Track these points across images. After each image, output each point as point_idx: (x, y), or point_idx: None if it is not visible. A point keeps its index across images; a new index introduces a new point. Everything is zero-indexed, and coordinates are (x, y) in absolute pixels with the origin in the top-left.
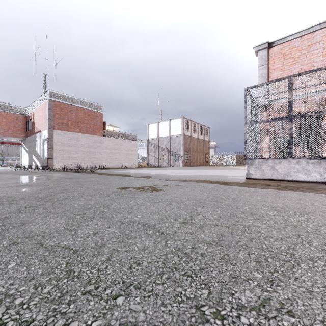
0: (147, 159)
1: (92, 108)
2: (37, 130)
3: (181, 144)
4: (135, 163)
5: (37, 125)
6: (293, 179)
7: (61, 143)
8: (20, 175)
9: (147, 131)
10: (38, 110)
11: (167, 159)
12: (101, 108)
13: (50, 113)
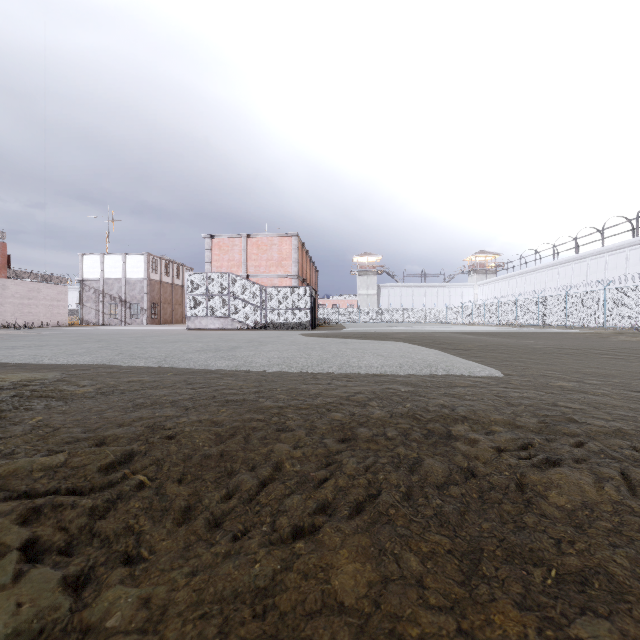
0: (81, 314)
1: None
2: None
3: (145, 292)
4: (64, 320)
5: None
6: (209, 328)
7: None
8: None
9: (81, 266)
10: None
11: (120, 313)
12: (4, 234)
13: None
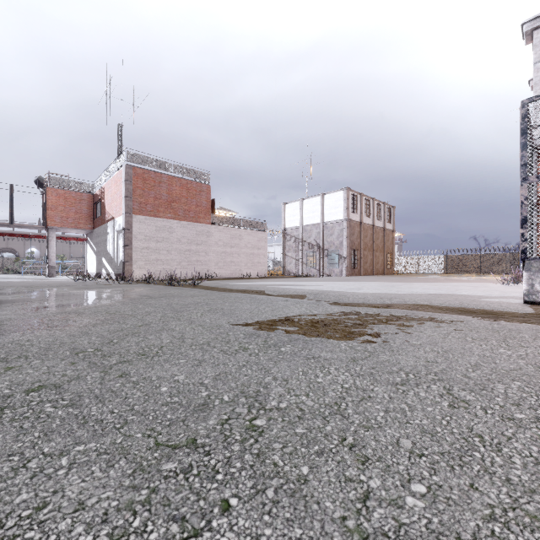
0: (284, 264)
1: (194, 178)
2: (109, 217)
3: (344, 236)
4: (263, 270)
5: (109, 208)
6: None
7: (144, 237)
8: (77, 290)
9: (284, 216)
10: (110, 184)
11: (318, 262)
12: (208, 177)
13: (127, 188)
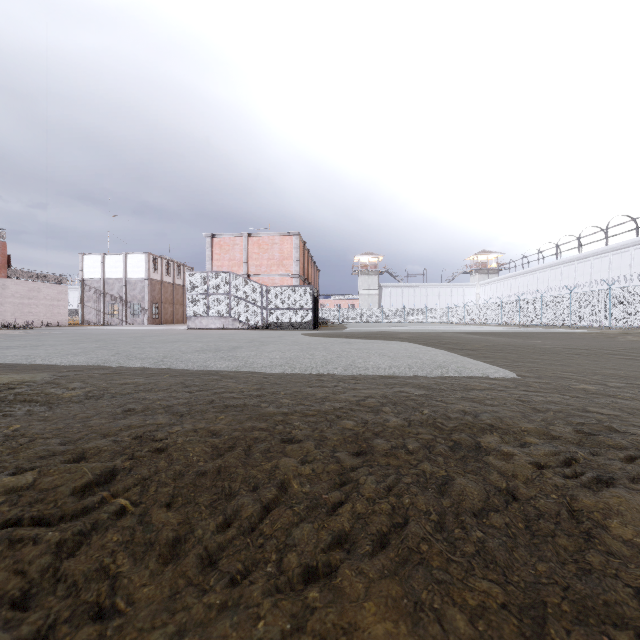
0: (82, 313)
1: None
2: None
3: (146, 292)
4: (64, 320)
5: None
6: (209, 328)
7: None
8: None
9: (82, 266)
10: None
11: (121, 313)
12: (4, 234)
13: None
